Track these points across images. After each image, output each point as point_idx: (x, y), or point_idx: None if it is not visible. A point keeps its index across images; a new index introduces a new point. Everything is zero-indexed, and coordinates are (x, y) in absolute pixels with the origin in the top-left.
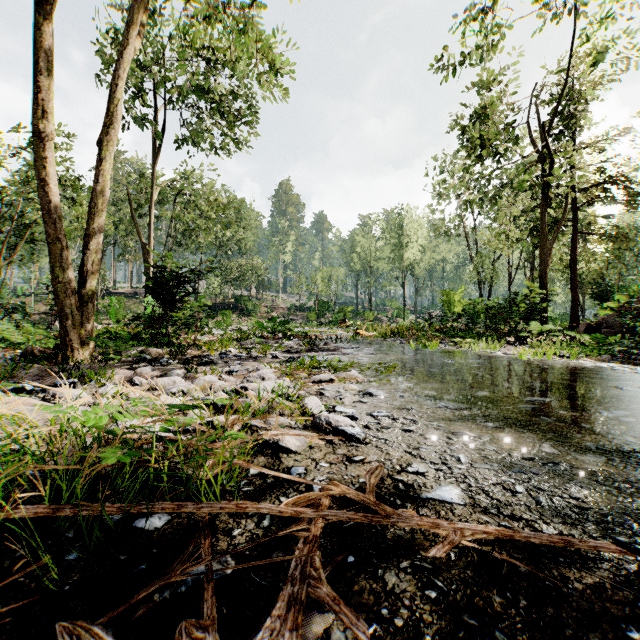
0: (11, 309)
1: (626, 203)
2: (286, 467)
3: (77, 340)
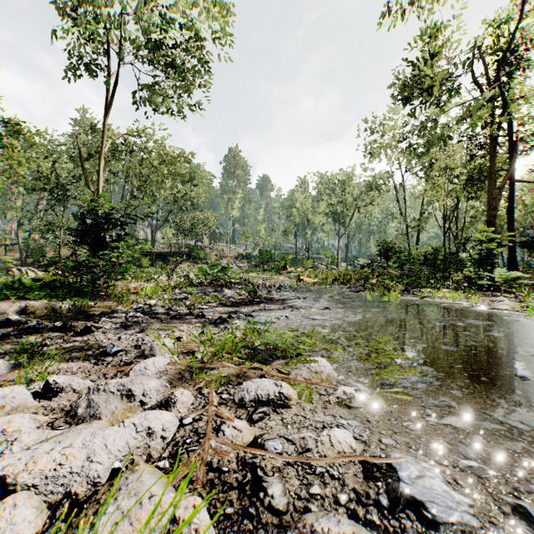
0: None
1: None
2: None
3: None
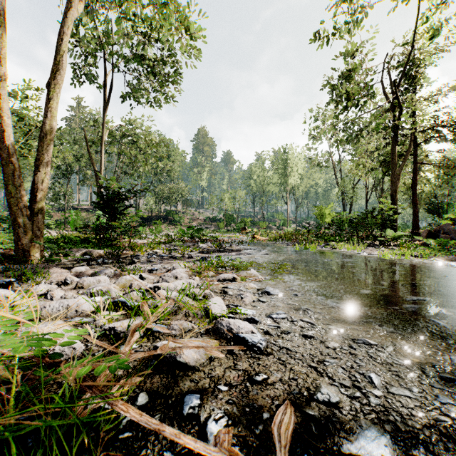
0: (1, 220)
1: (454, 141)
2: (180, 393)
3: (28, 244)
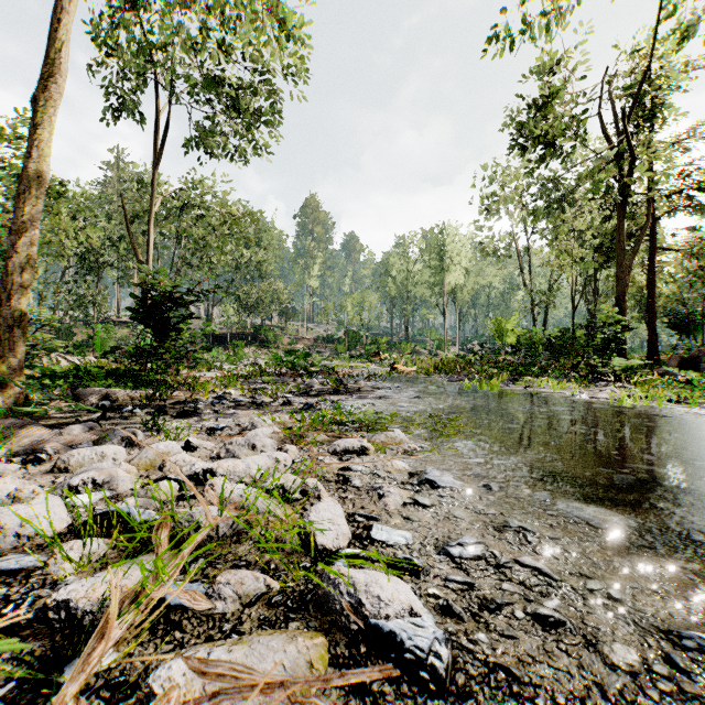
0: None
1: None
2: None
3: None
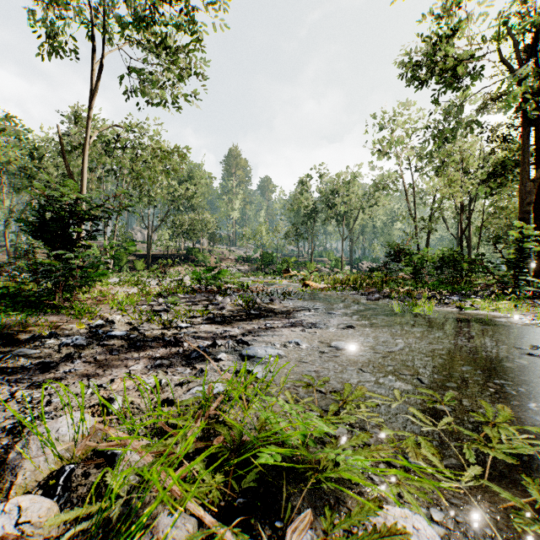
0: None
1: None
2: None
3: None
